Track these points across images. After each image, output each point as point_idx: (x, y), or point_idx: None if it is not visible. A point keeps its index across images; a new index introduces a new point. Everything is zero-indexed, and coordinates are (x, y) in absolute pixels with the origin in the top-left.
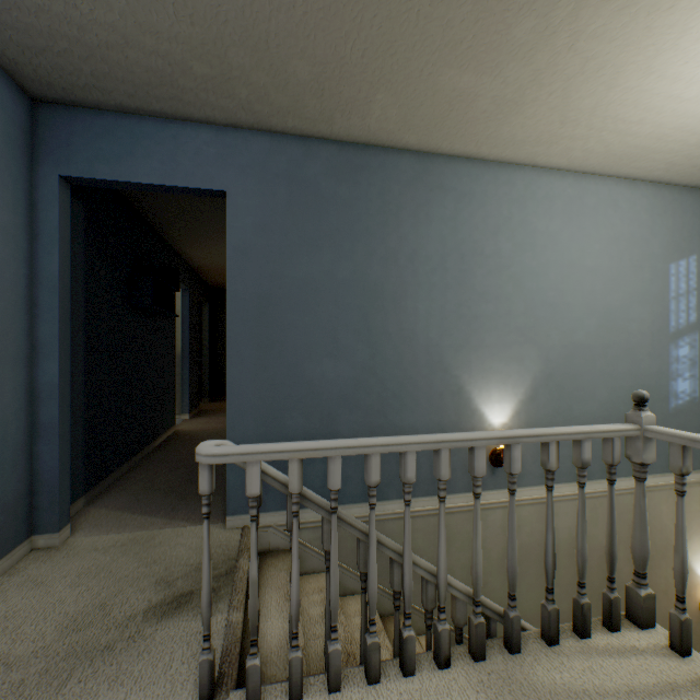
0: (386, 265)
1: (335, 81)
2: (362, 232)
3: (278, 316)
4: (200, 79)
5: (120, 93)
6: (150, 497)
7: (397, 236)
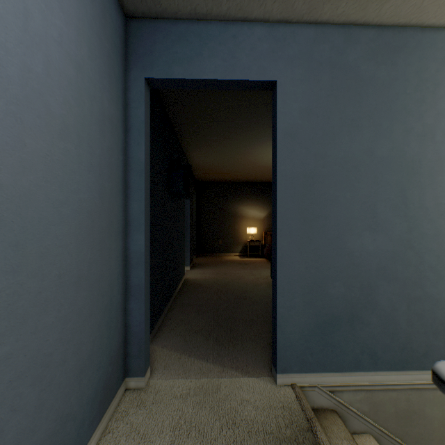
0: (422, 141)
1: None
2: (399, 111)
3: (321, 193)
4: None
5: None
6: (194, 339)
7: (433, 113)
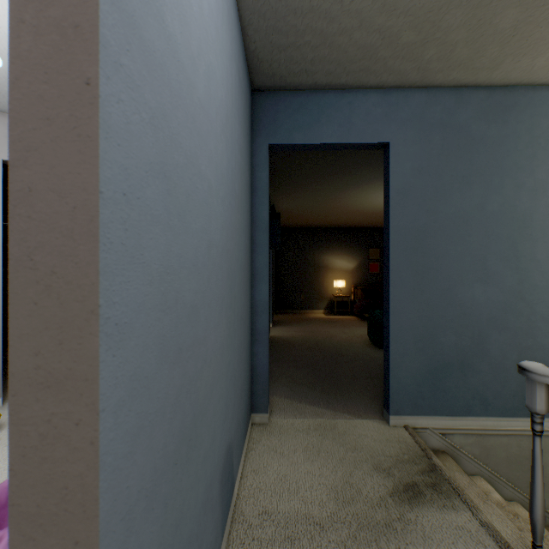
0: (534, 196)
1: (534, 23)
2: (510, 167)
3: (432, 246)
4: (399, 47)
5: (322, 73)
6: (300, 389)
7: (545, 168)
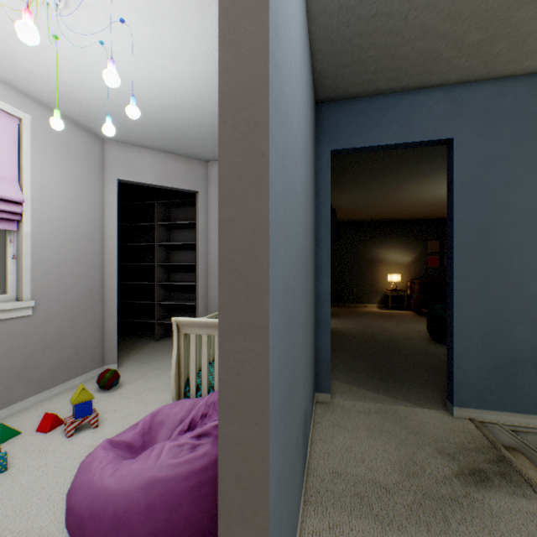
0: None
1: None
2: None
3: (502, 239)
4: (464, 47)
5: (383, 80)
6: (358, 376)
7: None
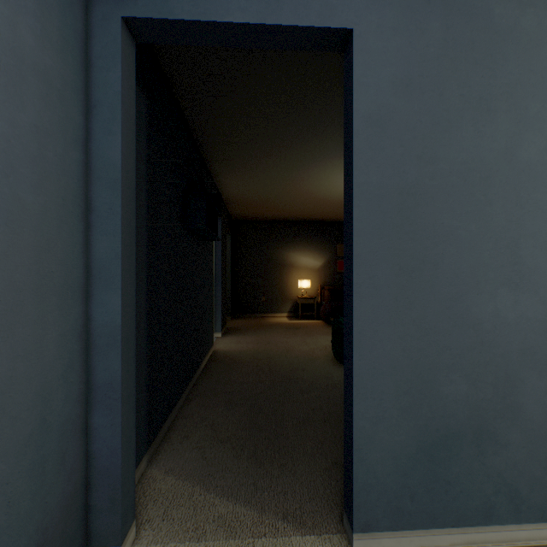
0: None
1: None
2: None
3: (428, 222)
4: None
5: None
6: (218, 455)
7: None
